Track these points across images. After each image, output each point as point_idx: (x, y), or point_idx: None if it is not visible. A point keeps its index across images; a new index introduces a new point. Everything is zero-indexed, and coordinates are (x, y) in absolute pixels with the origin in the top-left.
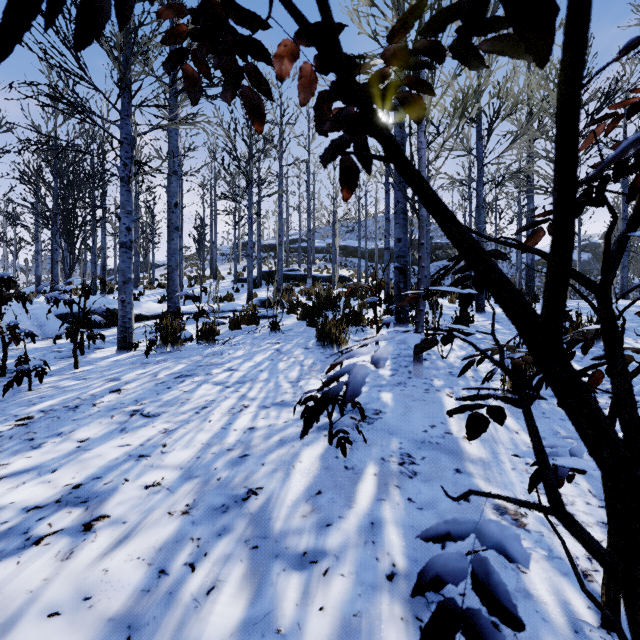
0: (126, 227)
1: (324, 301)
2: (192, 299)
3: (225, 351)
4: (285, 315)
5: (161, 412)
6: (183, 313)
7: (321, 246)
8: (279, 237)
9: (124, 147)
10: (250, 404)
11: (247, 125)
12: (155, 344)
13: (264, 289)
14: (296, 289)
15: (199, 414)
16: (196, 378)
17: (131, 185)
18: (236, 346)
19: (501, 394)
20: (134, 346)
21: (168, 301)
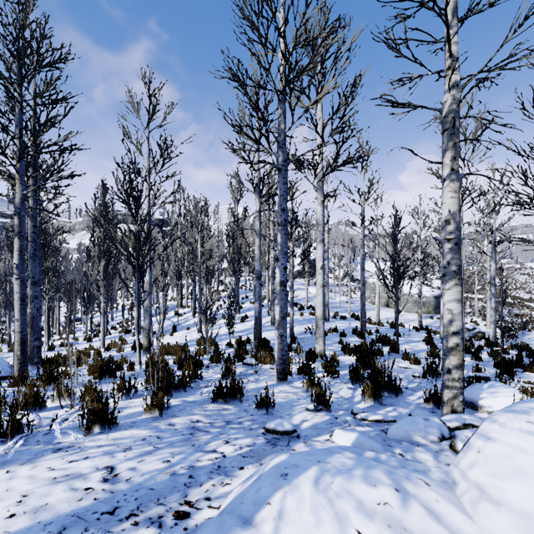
0: None
1: None
2: None
3: None
4: None
5: None
6: None
7: None
8: None
9: None
10: None
11: None
12: None
13: None
14: None
15: None
16: None
17: None
18: None
19: None
20: None
21: None
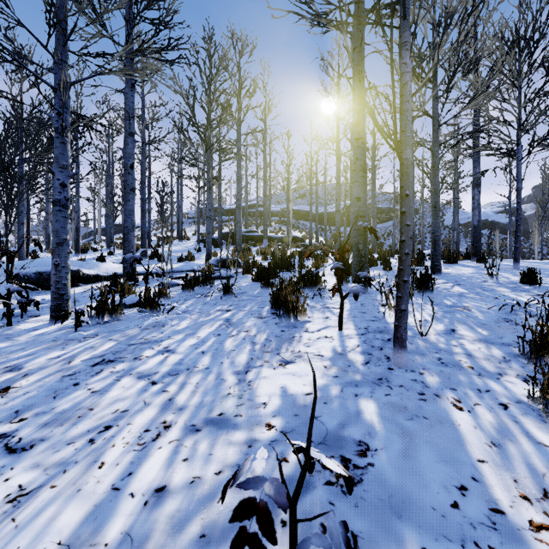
0: (60, 183)
1: (279, 261)
2: (139, 262)
3: (167, 322)
4: (241, 275)
5: (38, 440)
6: (141, 273)
7: (276, 210)
8: (237, 201)
9: (58, 94)
10: (174, 421)
11: (206, 93)
12: (84, 316)
13: (224, 249)
14: (253, 249)
15: (92, 445)
16: (118, 366)
17: (66, 137)
18: (182, 315)
19: (542, 412)
20: (61, 317)
21: (124, 262)
